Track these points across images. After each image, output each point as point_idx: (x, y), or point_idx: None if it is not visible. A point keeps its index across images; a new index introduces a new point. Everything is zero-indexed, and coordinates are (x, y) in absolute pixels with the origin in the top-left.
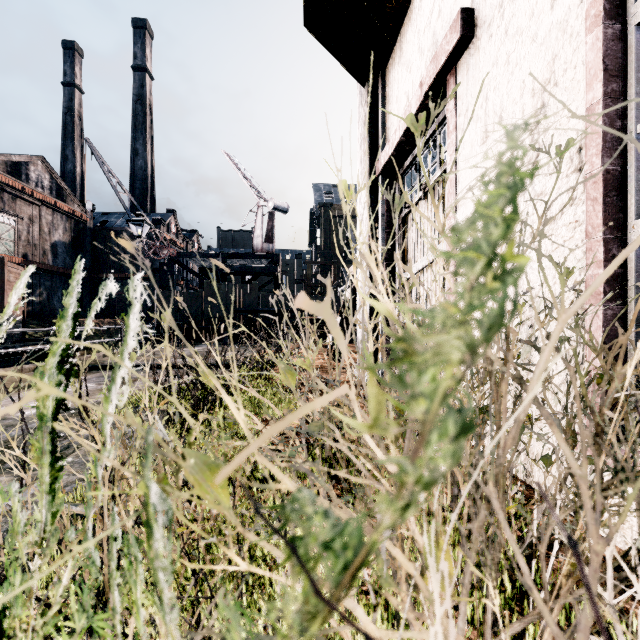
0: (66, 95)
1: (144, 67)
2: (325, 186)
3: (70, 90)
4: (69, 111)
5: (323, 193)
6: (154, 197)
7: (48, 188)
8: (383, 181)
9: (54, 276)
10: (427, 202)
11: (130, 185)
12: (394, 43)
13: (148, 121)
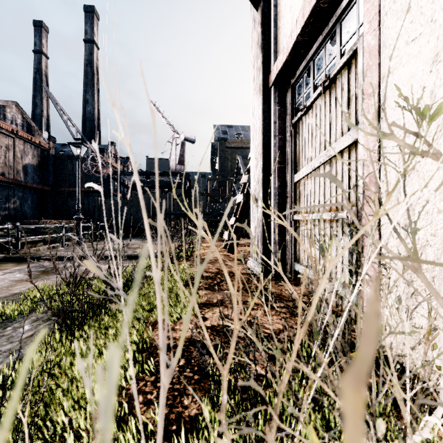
0: (36, 59)
1: (92, 40)
2: (222, 126)
3: (39, 56)
4: (38, 71)
5: (220, 131)
6: (100, 133)
7: (20, 125)
8: (275, 92)
9: (25, 189)
10: (325, 99)
11: (82, 124)
12: None
13: (95, 79)
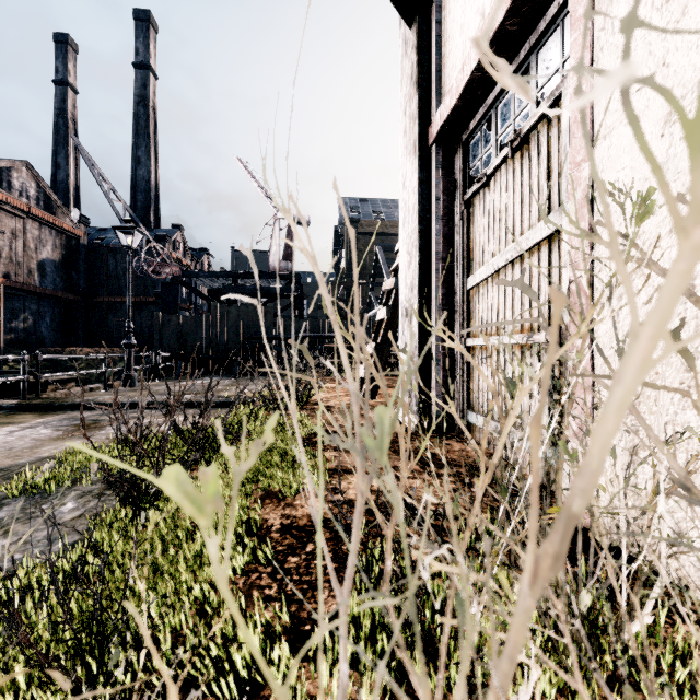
0: (58, 95)
1: (147, 64)
2: (351, 200)
3: (62, 89)
4: (61, 113)
5: (349, 208)
6: (158, 211)
7: (34, 198)
8: (438, 152)
9: (42, 299)
10: (513, 165)
11: (131, 197)
12: None
13: (152, 125)
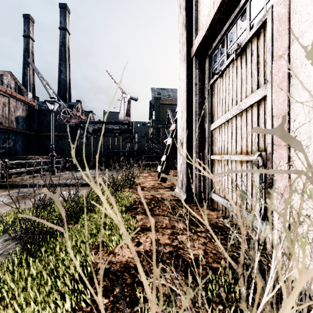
0: (25, 42)
1: (65, 28)
2: (157, 89)
3: (27, 39)
4: (26, 50)
5: (156, 92)
6: (70, 94)
7: (13, 88)
8: (196, 60)
9: (17, 134)
10: (236, 64)
11: (58, 88)
12: None
13: (67, 55)
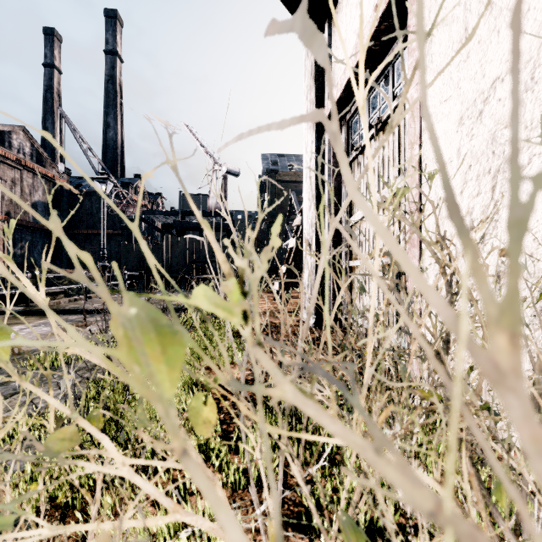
0: (46, 75)
1: (115, 51)
2: (271, 155)
3: (50, 70)
4: (49, 89)
5: (270, 161)
6: (124, 164)
7: (29, 154)
8: None
9: (34, 232)
10: (378, 140)
11: (102, 153)
12: None
13: (118, 98)
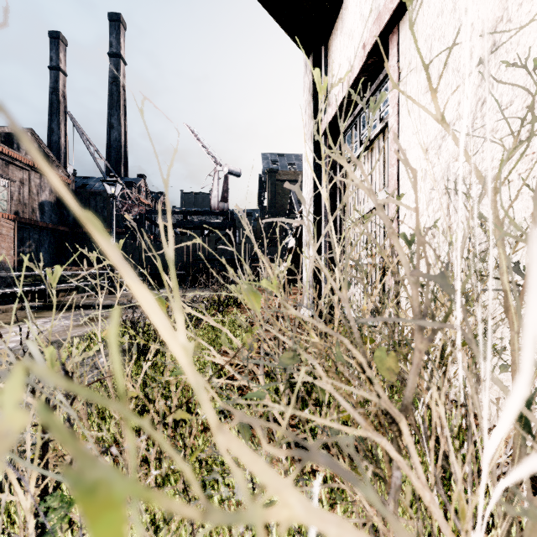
0: (52, 77)
1: (118, 54)
2: (271, 155)
3: (55, 73)
4: (55, 91)
5: (270, 161)
6: (127, 164)
7: None
8: (326, 140)
9: (41, 230)
10: (367, 156)
11: (106, 154)
12: (336, 16)
13: (122, 100)
